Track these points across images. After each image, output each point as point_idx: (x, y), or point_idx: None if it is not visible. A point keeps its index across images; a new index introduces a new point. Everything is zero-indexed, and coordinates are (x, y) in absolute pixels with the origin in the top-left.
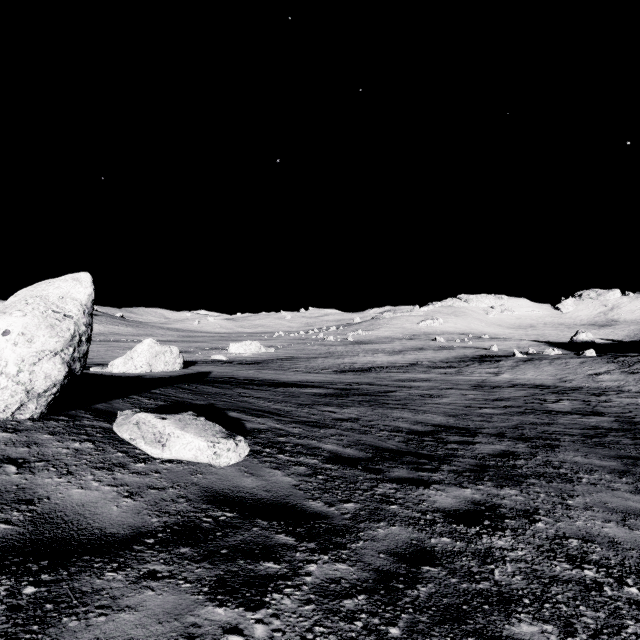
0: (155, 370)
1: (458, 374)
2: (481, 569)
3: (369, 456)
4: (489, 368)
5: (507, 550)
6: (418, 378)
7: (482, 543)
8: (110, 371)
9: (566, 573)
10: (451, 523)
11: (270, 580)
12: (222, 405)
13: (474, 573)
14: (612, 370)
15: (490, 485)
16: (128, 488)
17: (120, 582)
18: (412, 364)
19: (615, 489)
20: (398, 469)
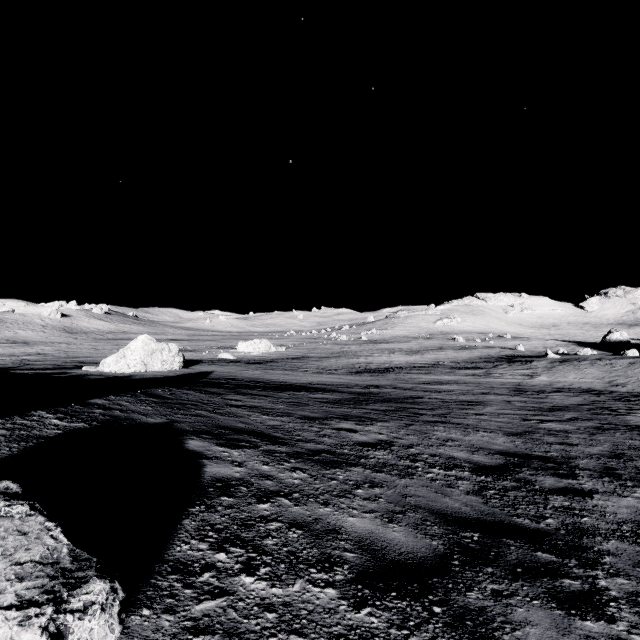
0: (151, 369)
1: (487, 376)
2: None
3: (439, 550)
4: (521, 369)
5: None
6: (444, 380)
7: None
8: (101, 370)
9: None
10: None
11: None
12: (188, 424)
13: None
14: None
15: None
16: None
17: None
18: (433, 364)
19: None
20: (523, 607)
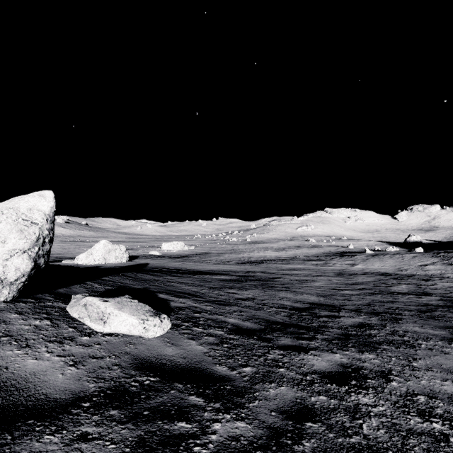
0: (108, 262)
1: (325, 265)
2: (352, 424)
3: (262, 328)
4: (347, 261)
5: (371, 406)
6: (297, 268)
7: (351, 400)
8: (76, 263)
9: (419, 426)
10: (326, 383)
11: (182, 439)
12: (154, 289)
13: (347, 428)
14: (435, 262)
15: (353, 351)
16: (73, 358)
17: (55, 445)
18: (292, 258)
19: (447, 353)
20: (284, 338)
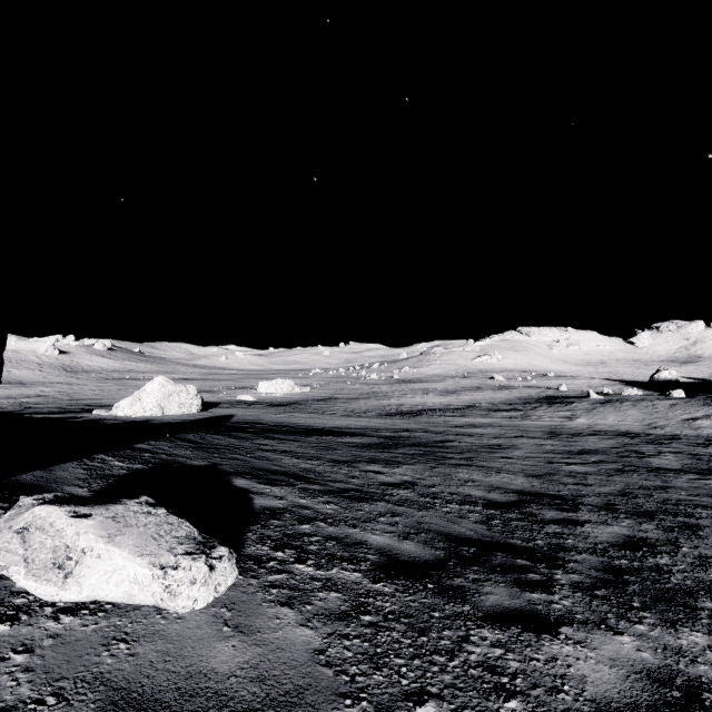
0: (168, 413)
1: (525, 418)
2: None
3: (440, 556)
4: (561, 411)
5: None
6: (478, 423)
7: None
8: (115, 414)
9: None
10: None
11: None
12: (229, 466)
13: None
14: (711, 414)
15: (653, 622)
16: None
17: None
18: (469, 406)
19: None
20: (492, 586)
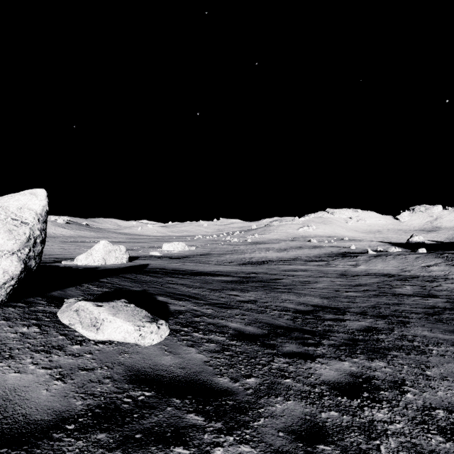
0: (108, 263)
1: (327, 266)
2: (369, 446)
3: (265, 333)
4: (349, 261)
5: (387, 423)
6: (298, 269)
7: (365, 416)
8: (76, 264)
9: (441, 447)
10: (336, 396)
11: None
12: (153, 291)
13: (363, 451)
14: (439, 263)
15: (363, 358)
16: (61, 370)
17: None
18: (294, 258)
19: None
20: (289, 344)
